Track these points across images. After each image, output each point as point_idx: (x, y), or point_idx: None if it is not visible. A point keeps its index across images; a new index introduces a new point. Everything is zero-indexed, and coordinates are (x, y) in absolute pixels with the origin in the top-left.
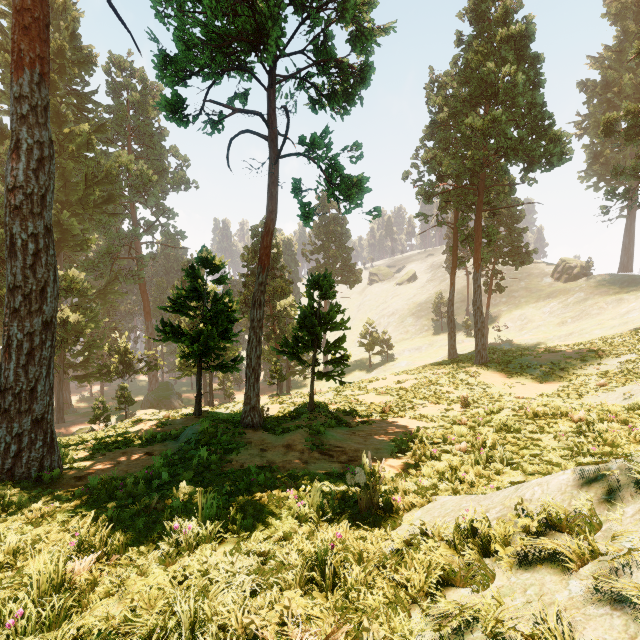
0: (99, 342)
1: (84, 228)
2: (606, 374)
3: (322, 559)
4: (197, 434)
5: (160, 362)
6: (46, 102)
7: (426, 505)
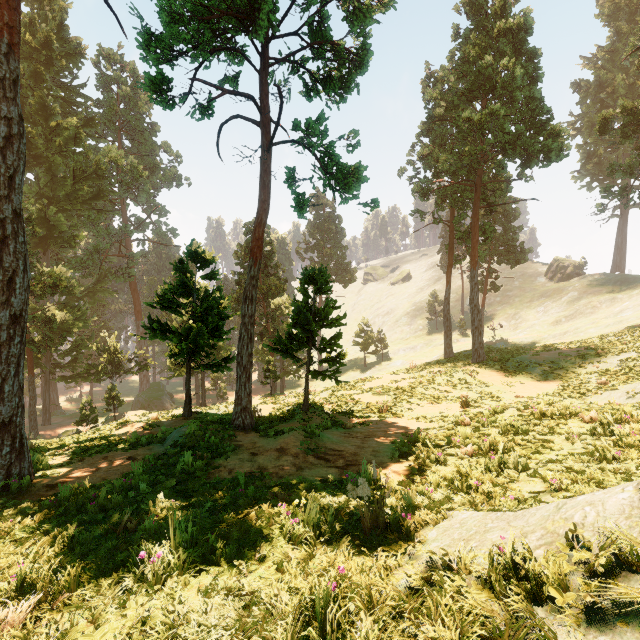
0: (87, 341)
1: (72, 224)
2: (607, 372)
3: (321, 606)
4: (184, 437)
5: (151, 362)
6: (15, 75)
7: (441, 523)
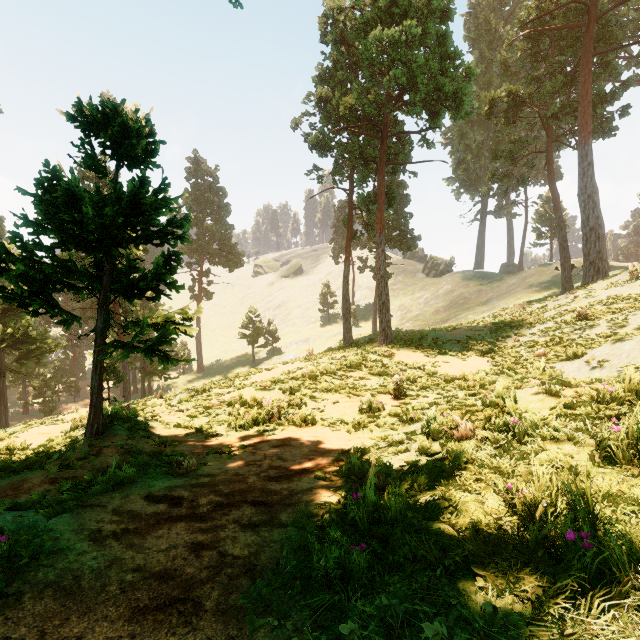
0: None
1: None
2: (535, 344)
3: None
4: None
5: None
6: None
7: None
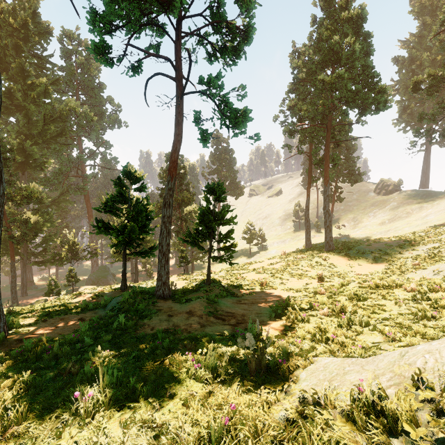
0: (53, 237)
1: (42, 154)
2: (418, 257)
3: (216, 439)
4: (119, 304)
5: (99, 251)
6: None
7: (309, 366)
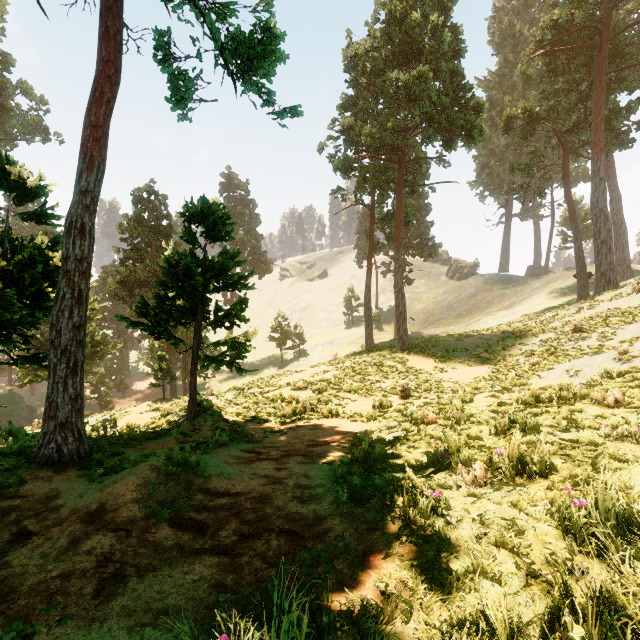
0: None
1: None
2: (533, 353)
3: None
4: None
5: None
6: None
7: None
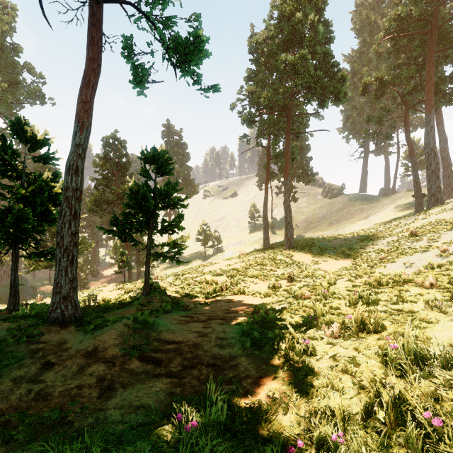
0: None
1: None
2: (381, 251)
3: None
4: None
5: (6, 258)
6: None
7: None
